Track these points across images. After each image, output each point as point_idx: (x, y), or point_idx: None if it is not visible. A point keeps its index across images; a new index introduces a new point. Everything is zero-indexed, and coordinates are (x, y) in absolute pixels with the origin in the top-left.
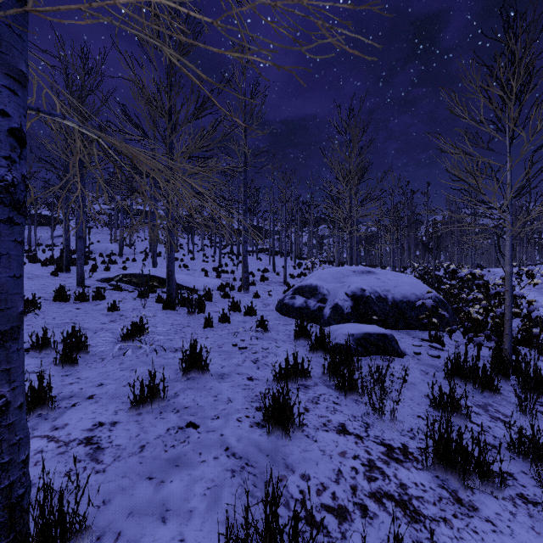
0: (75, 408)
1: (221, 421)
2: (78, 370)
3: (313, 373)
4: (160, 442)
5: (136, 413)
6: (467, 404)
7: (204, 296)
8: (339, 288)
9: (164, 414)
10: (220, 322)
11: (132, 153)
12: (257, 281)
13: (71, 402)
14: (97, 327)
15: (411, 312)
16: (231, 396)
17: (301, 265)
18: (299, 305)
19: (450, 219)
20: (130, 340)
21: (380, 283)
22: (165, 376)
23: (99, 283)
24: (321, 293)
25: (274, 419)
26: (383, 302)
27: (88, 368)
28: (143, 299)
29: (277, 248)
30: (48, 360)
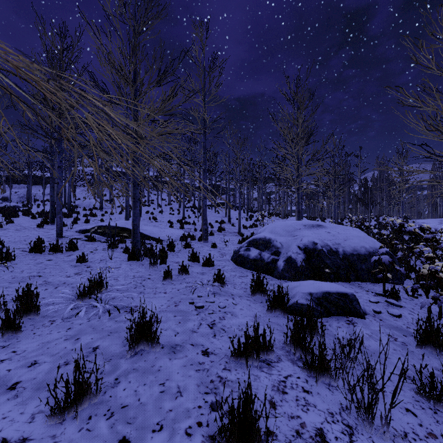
0: None
1: (164, 435)
2: (19, 338)
3: (274, 341)
4: None
5: (57, 419)
6: None
7: (167, 246)
8: (292, 241)
9: (92, 421)
10: (179, 274)
11: (9, 61)
12: (215, 231)
13: None
14: (61, 280)
15: (362, 265)
16: (181, 384)
17: (252, 217)
18: (254, 256)
19: (379, 177)
20: (87, 297)
21: (330, 237)
22: (110, 349)
23: (77, 234)
24: (274, 246)
25: (234, 440)
26: (335, 255)
27: (31, 336)
28: (112, 250)
29: (232, 202)
30: None
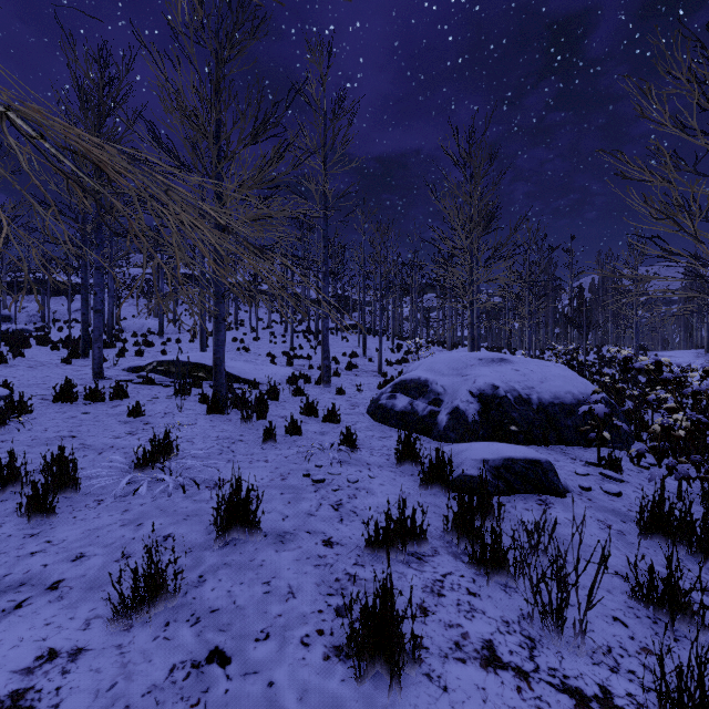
0: (18, 613)
1: (271, 645)
2: (54, 524)
3: (429, 528)
4: (151, 705)
5: (122, 626)
6: (703, 601)
7: (267, 393)
8: (460, 383)
9: (171, 628)
10: (287, 434)
11: (79, 143)
12: (342, 369)
13: (17, 598)
14: (106, 443)
15: (567, 420)
16: (294, 583)
17: (401, 348)
18: (402, 407)
19: (601, 285)
20: (148, 467)
21: (519, 377)
22: (189, 537)
23: (125, 374)
24: (433, 391)
25: (368, 648)
26: (526, 405)
27: (71, 520)
28: (182, 398)
29: (369, 324)
30: (12, 504)
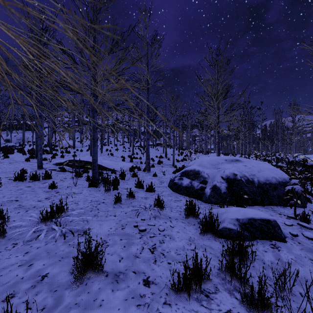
0: None
1: None
2: None
3: (209, 267)
4: None
5: None
6: None
7: (119, 175)
8: (216, 172)
9: None
10: (127, 198)
11: None
12: (155, 164)
13: None
14: (32, 204)
15: (273, 192)
16: None
17: (183, 153)
18: (186, 184)
19: (275, 124)
20: (49, 220)
21: (247, 169)
22: (58, 277)
23: (53, 166)
24: (202, 176)
25: None
26: (251, 184)
27: None
28: (78, 178)
29: (168, 143)
30: None
